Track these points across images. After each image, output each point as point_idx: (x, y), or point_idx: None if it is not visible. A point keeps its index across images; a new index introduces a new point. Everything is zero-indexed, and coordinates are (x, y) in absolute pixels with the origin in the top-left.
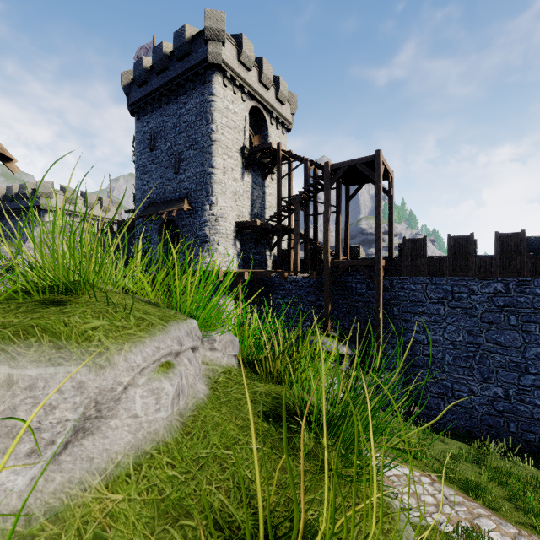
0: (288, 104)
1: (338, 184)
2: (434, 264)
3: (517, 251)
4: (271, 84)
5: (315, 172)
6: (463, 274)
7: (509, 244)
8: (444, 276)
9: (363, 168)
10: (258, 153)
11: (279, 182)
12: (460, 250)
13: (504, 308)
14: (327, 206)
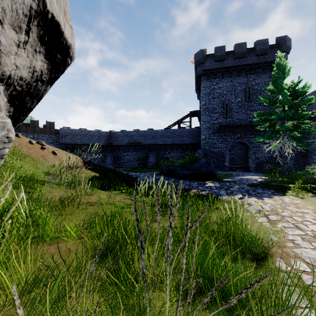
0: None
1: None
2: None
3: (37, 126)
4: None
5: None
6: (20, 132)
7: (34, 123)
8: None
9: None
10: None
11: None
12: None
13: None
14: None
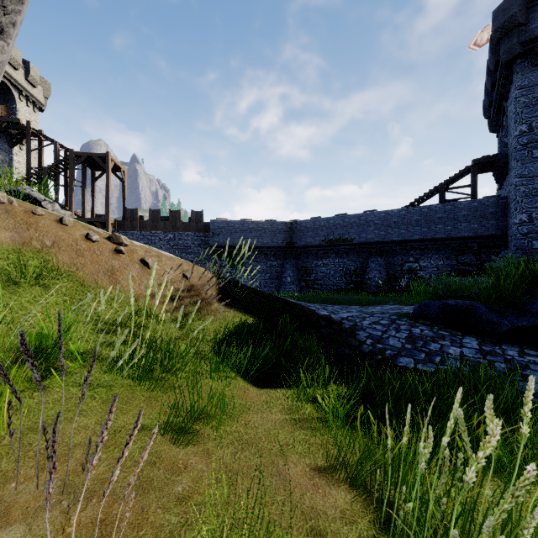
0: (40, 87)
1: (84, 167)
2: (142, 224)
3: (178, 219)
4: (20, 67)
5: (66, 154)
6: (156, 230)
7: (175, 215)
8: (147, 231)
9: (98, 160)
10: (4, 123)
11: (29, 154)
12: (155, 217)
13: (173, 247)
14: (72, 180)
